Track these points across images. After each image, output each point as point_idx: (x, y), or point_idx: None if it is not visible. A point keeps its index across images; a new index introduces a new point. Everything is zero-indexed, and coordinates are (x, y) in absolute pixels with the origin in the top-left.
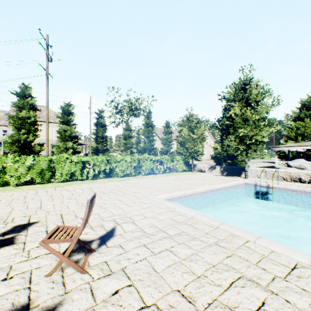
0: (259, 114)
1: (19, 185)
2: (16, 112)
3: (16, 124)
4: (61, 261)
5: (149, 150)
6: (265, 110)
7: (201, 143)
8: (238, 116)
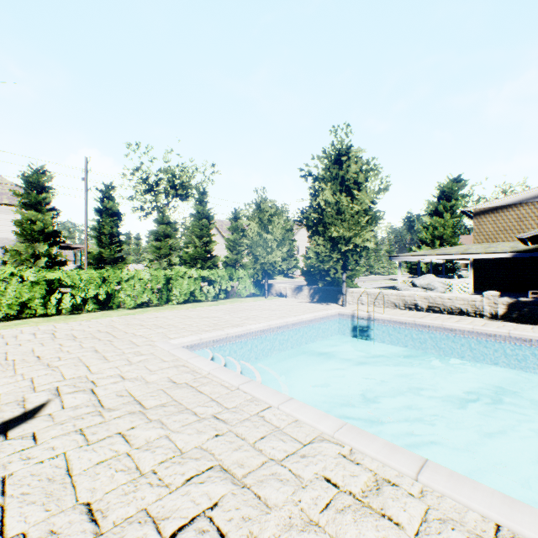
0: (361, 204)
1: None
2: None
3: None
4: None
5: (204, 260)
6: (368, 198)
7: (280, 249)
8: (331, 206)
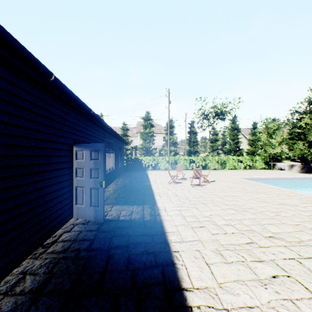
0: None
1: (162, 170)
2: (143, 129)
3: (144, 137)
4: (204, 180)
5: (234, 151)
6: None
7: (279, 146)
8: (309, 125)
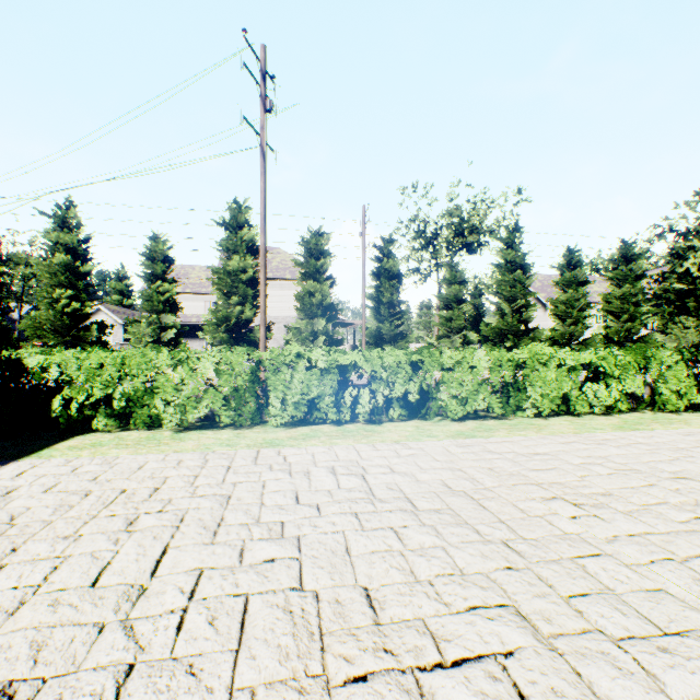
0: None
1: (187, 427)
2: (223, 260)
3: (222, 285)
4: None
5: (515, 335)
6: None
7: None
8: None
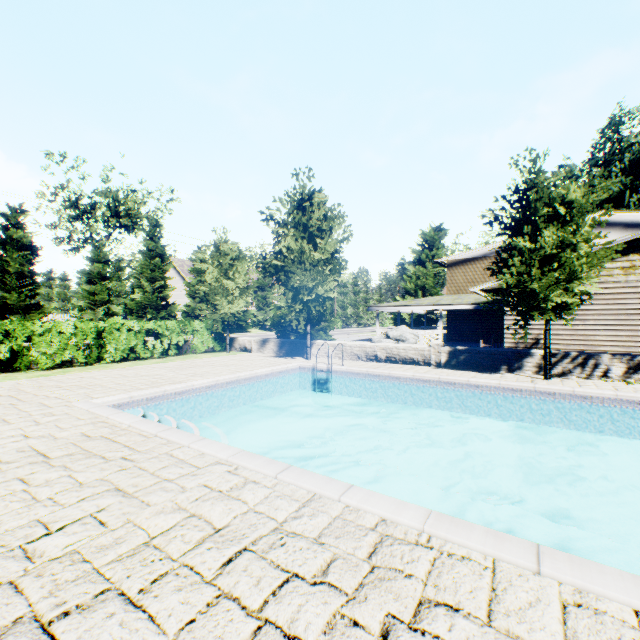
0: (324, 253)
1: None
2: None
3: None
4: None
5: (157, 308)
6: (330, 247)
7: (243, 297)
8: (294, 254)
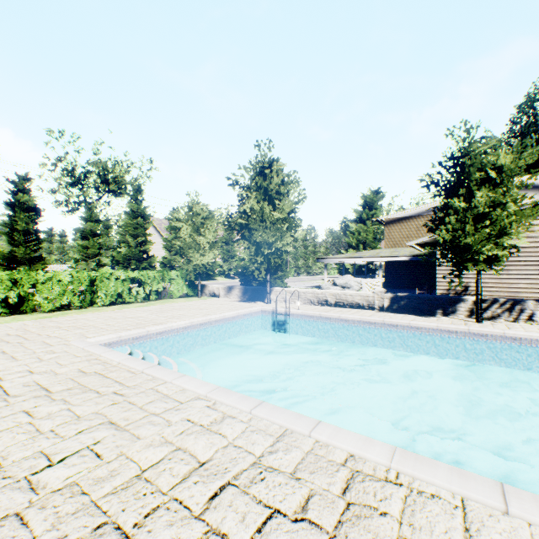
0: (282, 213)
1: None
2: None
3: None
4: None
5: (139, 260)
6: (287, 207)
7: (213, 251)
8: (256, 213)
